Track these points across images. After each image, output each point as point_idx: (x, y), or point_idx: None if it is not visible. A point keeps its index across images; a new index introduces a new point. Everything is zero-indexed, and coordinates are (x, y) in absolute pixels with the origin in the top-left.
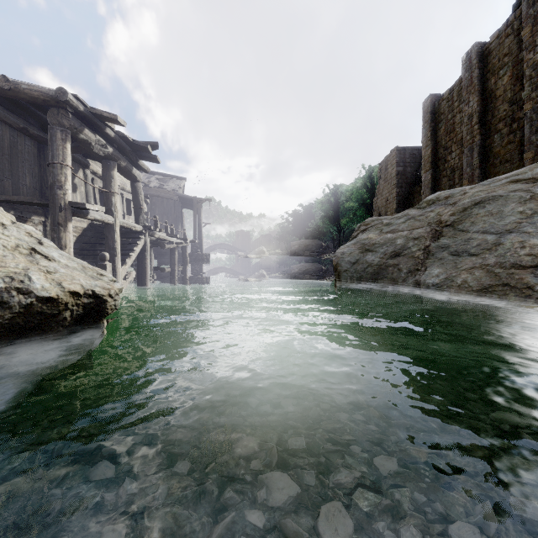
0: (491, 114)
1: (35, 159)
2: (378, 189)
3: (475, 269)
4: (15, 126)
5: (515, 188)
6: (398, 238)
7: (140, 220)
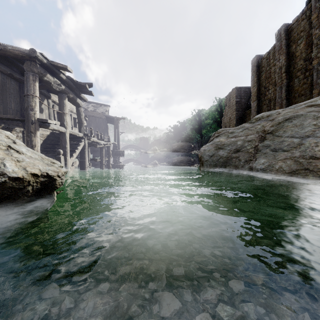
0: (293, 67)
1: (17, 92)
2: (225, 112)
3: (287, 159)
4: (5, 72)
5: (310, 110)
6: (238, 141)
7: (82, 130)
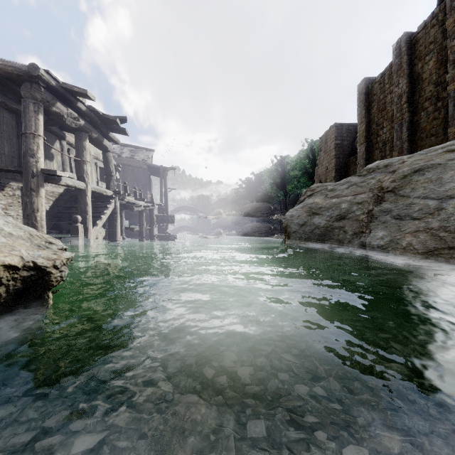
0: (418, 95)
1: (13, 130)
2: (319, 160)
3: (419, 232)
4: None
5: (452, 157)
6: (342, 202)
7: (111, 186)
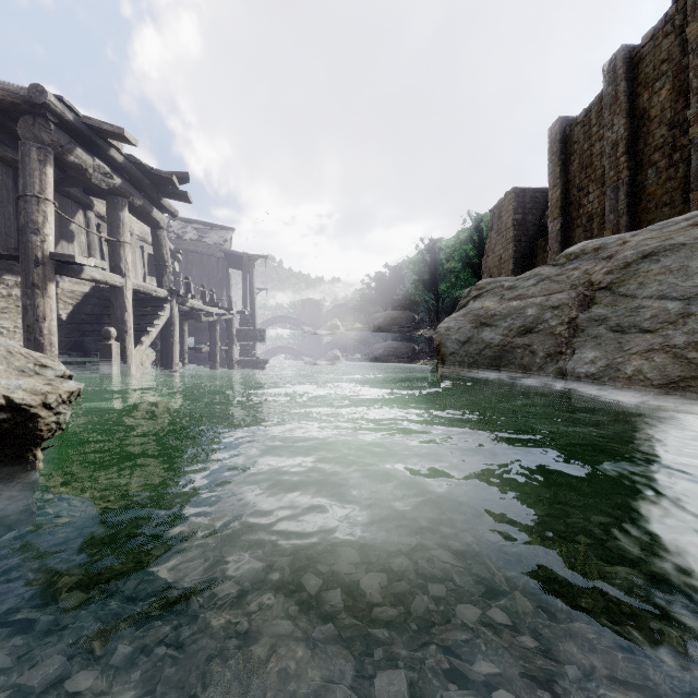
0: (643, 142)
1: (9, 193)
2: (489, 244)
3: (653, 352)
4: None
5: None
6: (528, 307)
7: (165, 282)
